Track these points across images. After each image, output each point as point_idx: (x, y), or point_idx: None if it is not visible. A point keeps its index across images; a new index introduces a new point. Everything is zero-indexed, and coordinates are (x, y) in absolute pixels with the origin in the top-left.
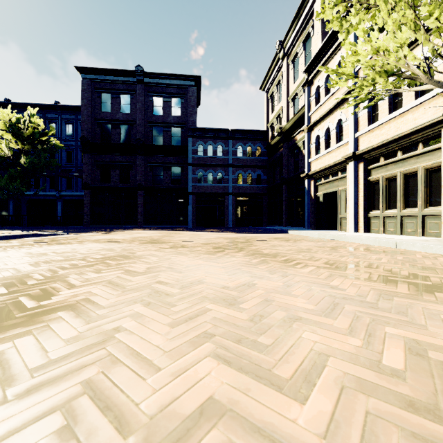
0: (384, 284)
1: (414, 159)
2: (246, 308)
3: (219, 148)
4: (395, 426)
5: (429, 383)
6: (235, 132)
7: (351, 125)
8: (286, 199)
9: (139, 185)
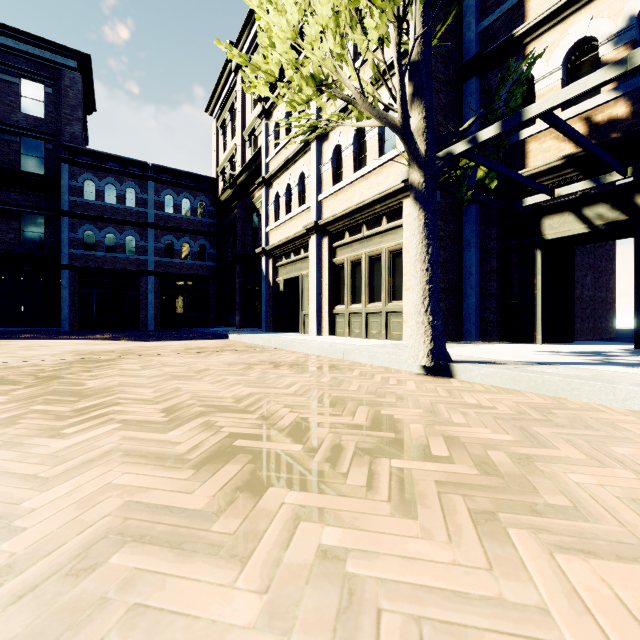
0: (190, 474)
1: (379, 238)
2: None
3: (130, 193)
4: None
5: None
6: (161, 171)
7: (314, 183)
8: (242, 286)
9: None
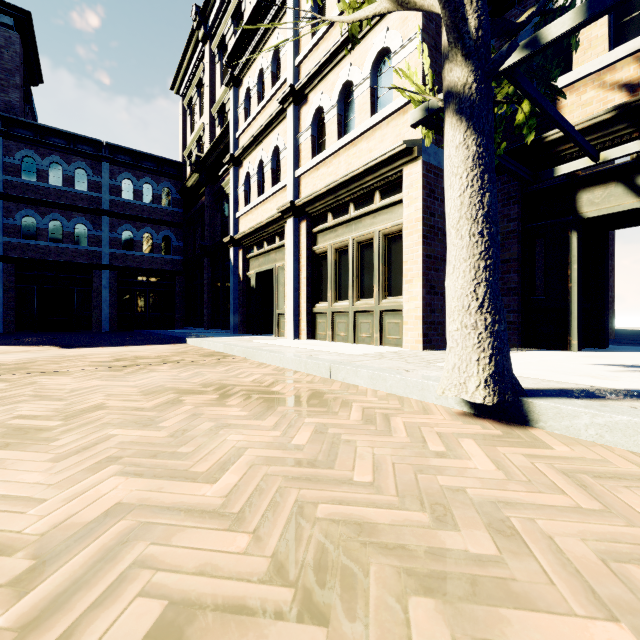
0: None
1: (370, 218)
2: None
3: (80, 174)
4: None
5: None
6: (117, 151)
7: (290, 156)
8: (210, 282)
9: None
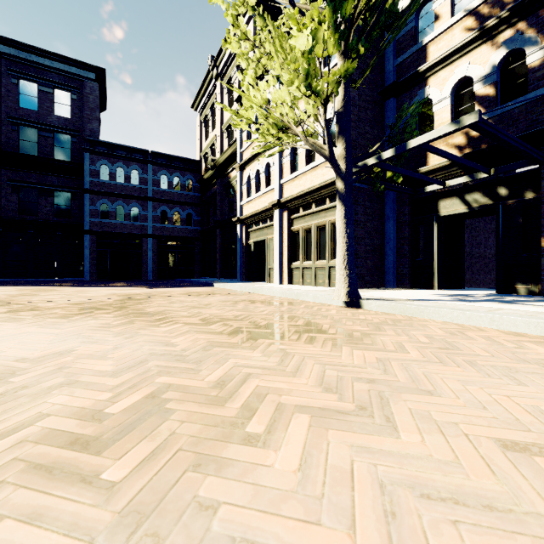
0: (227, 336)
1: (324, 213)
2: (16, 381)
3: (134, 174)
4: (31, 463)
5: (126, 419)
6: (158, 156)
7: (277, 171)
8: (221, 246)
9: None
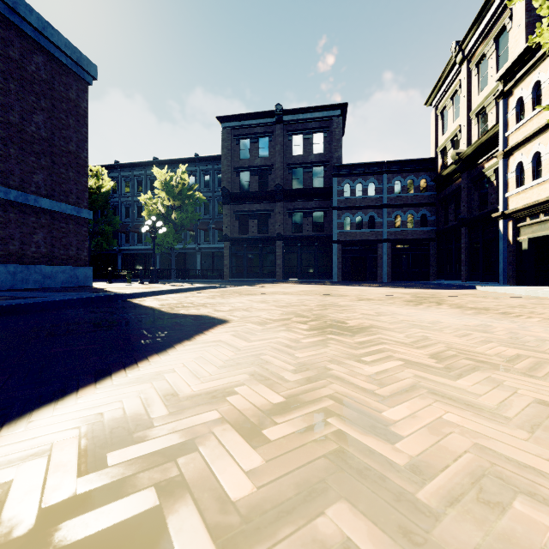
0: None
1: None
2: (499, 334)
3: (371, 186)
4: None
5: None
6: (391, 164)
7: None
8: (467, 246)
9: (278, 234)
